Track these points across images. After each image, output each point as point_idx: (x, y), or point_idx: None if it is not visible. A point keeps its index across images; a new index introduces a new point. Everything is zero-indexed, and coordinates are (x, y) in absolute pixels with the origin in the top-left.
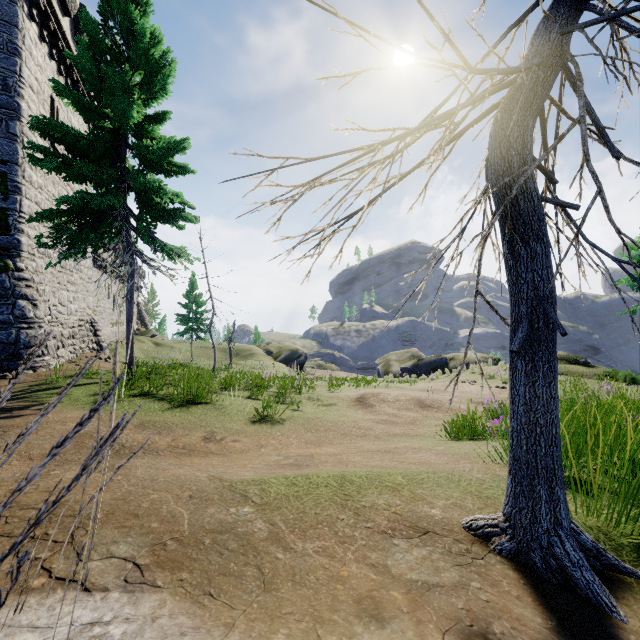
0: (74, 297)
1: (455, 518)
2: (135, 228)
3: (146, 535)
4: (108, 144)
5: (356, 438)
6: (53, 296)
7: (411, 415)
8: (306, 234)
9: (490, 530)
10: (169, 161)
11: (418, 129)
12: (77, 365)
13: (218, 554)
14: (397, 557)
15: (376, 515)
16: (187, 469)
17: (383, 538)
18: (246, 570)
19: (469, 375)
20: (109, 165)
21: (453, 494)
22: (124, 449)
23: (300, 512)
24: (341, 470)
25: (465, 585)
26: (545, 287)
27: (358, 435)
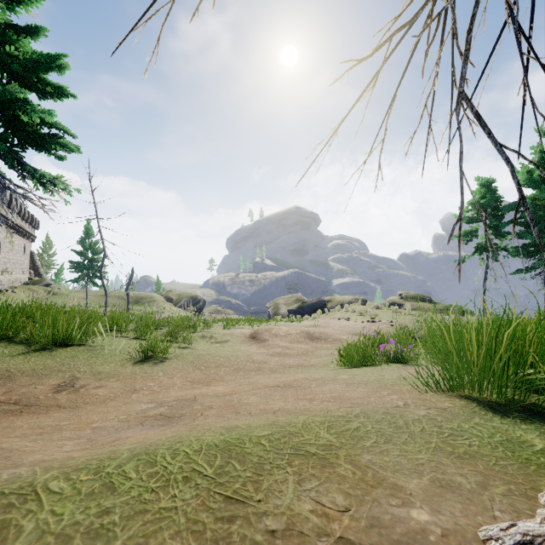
0: None
1: (465, 528)
2: None
3: None
4: None
5: (250, 372)
6: None
7: (302, 347)
8: None
9: None
10: (41, 78)
11: None
12: None
13: None
14: None
15: None
16: None
17: None
18: None
19: (344, 313)
20: None
21: (419, 457)
22: None
23: None
24: (227, 426)
25: None
26: None
27: (252, 369)
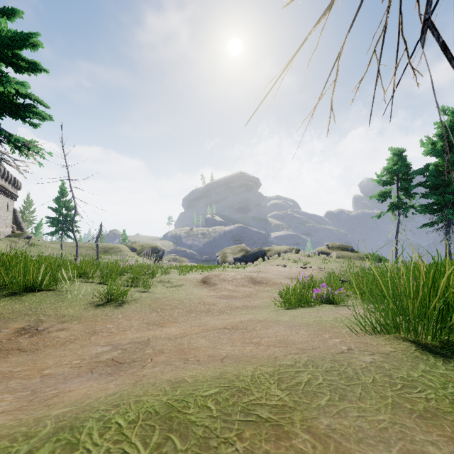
0: None
1: None
2: None
3: None
4: None
5: (201, 314)
6: None
7: (247, 290)
8: None
9: None
10: (16, 54)
11: None
12: None
13: None
14: None
15: None
16: None
17: None
18: None
19: (281, 261)
20: None
21: (380, 418)
22: None
23: None
24: (173, 379)
25: None
26: None
27: (203, 311)
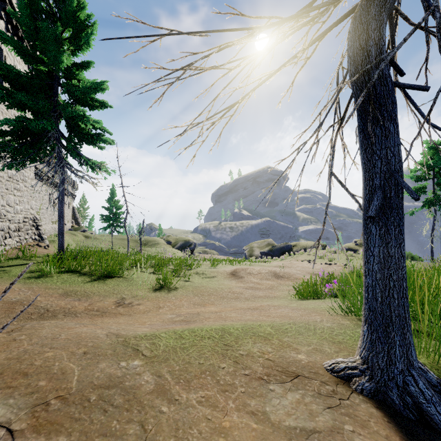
0: (20, 200)
1: (318, 362)
2: (65, 146)
3: (30, 395)
4: (43, 82)
5: (231, 300)
6: (2, 199)
7: (269, 283)
8: (192, 122)
9: (351, 372)
10: (92, 97)
11: (290, 20)
12: (20, 251)
13: (102, 411)
14: (274, 403)
15: (252, 362)
16: (90, 327)
17: (260, 384)
18: (128, 428)
19: (306, 256)
20: (44, 98)
21: (312, 341)
22: (48, 313)
23: (185, 363)
24: (221, 324)
25: (339, 429)
26: (396, 162)
27: (232, 298)
